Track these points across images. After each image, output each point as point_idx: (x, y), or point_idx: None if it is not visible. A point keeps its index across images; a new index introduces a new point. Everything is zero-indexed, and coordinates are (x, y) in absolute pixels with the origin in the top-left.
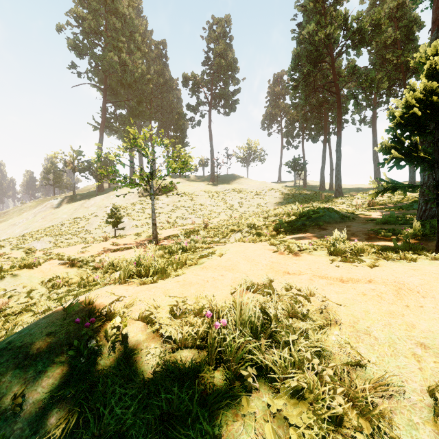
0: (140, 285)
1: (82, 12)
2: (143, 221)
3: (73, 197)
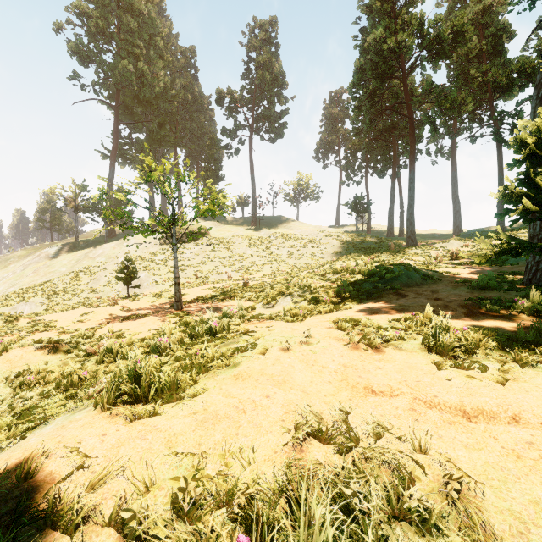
0: (130, 422)
1: (87, 8)
2: (165, 276)
3: (75, 244)
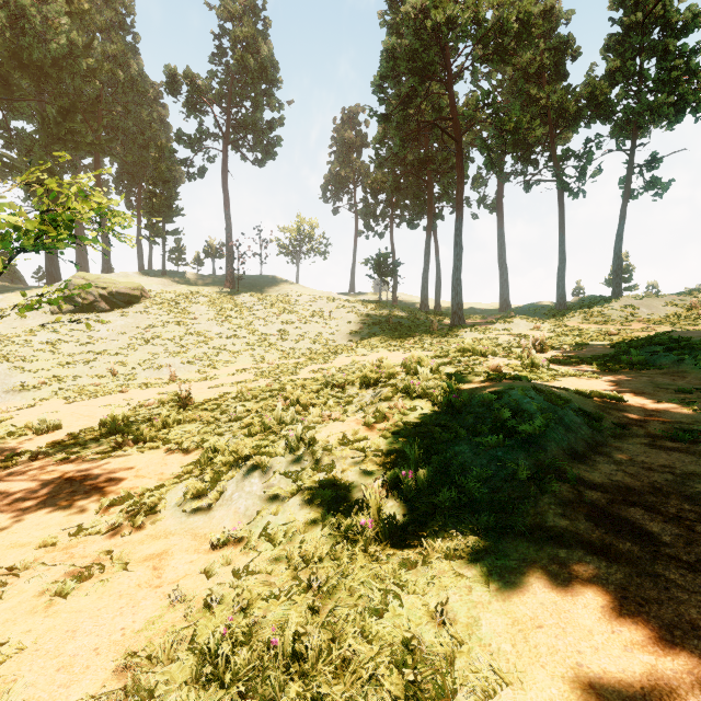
0: None
1: None
2: (48, 372)
3: None
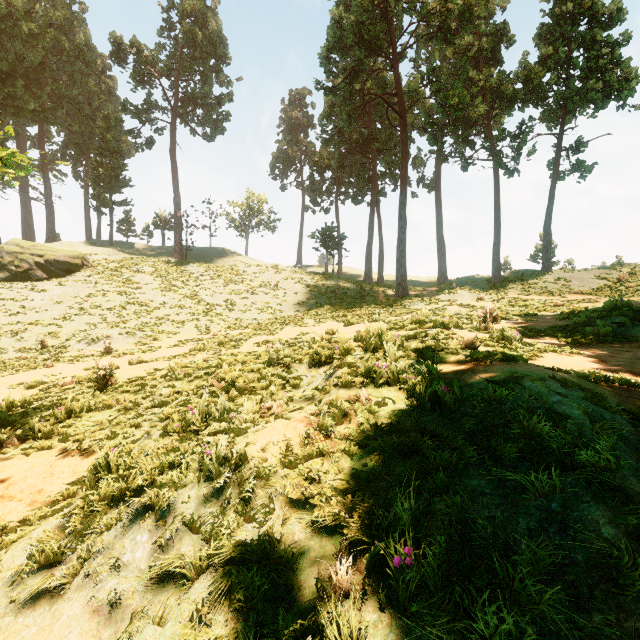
0: None
1: None
2: None
3: None
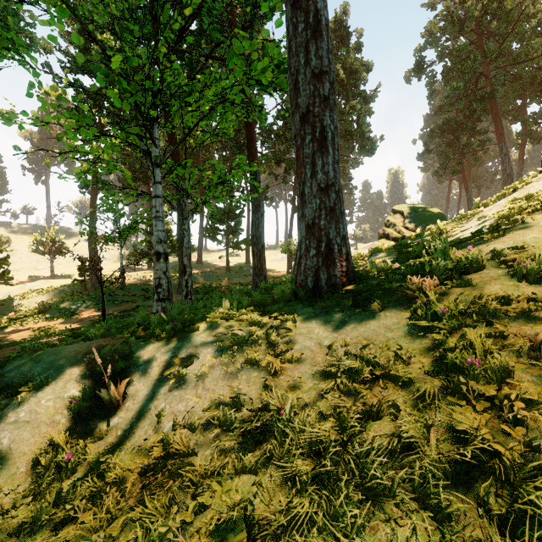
0: None
1: None
2: None
3: None
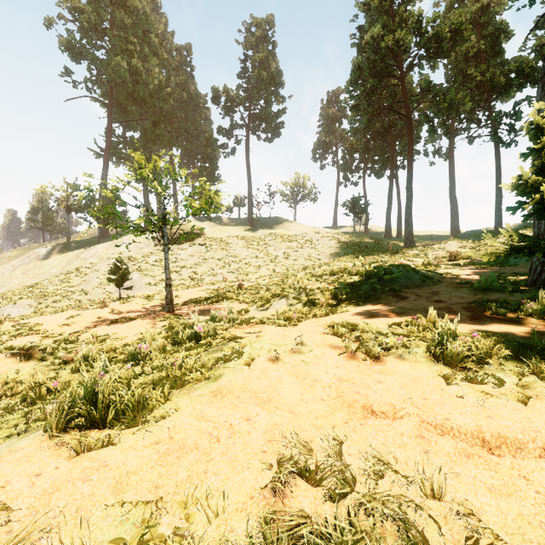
0: (75, 456)
1: (79, 2)
2: (159, 277)
3: (66, 245)
